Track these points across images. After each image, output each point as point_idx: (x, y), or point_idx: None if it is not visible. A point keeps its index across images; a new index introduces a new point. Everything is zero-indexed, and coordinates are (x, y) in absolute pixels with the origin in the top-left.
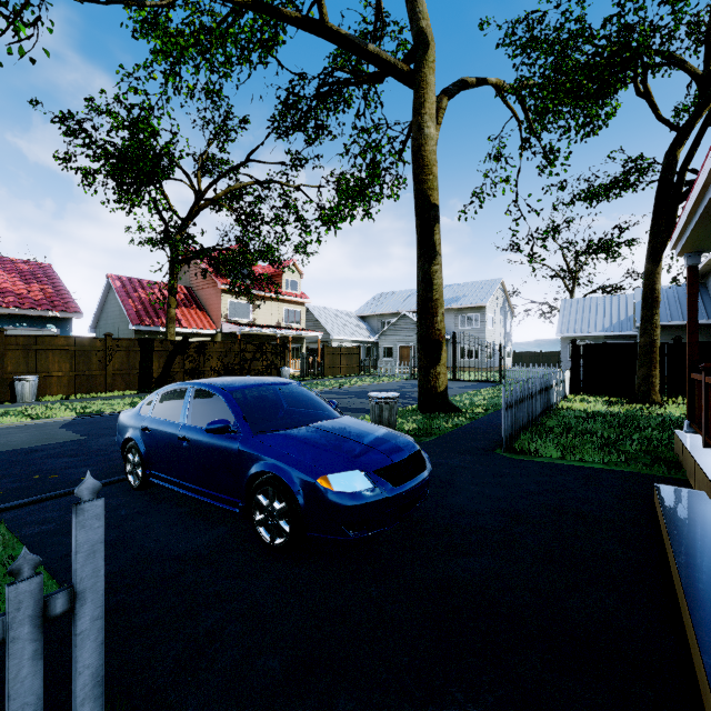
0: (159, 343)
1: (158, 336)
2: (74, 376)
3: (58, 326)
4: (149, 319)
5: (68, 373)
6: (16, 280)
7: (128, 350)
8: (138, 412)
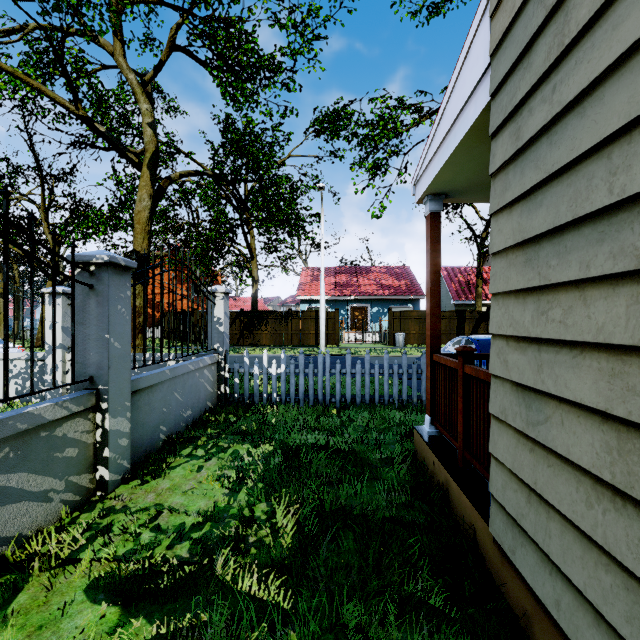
0: (469, 313)
1: (470, 307)
2: (421, 333)
3: (412, 304)
4: (464, 295)
5: (417, 332)
6: (394, 279)
7: (449, 318)
8: (444, 349)
